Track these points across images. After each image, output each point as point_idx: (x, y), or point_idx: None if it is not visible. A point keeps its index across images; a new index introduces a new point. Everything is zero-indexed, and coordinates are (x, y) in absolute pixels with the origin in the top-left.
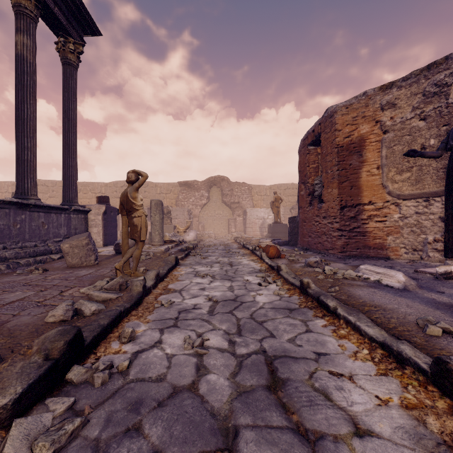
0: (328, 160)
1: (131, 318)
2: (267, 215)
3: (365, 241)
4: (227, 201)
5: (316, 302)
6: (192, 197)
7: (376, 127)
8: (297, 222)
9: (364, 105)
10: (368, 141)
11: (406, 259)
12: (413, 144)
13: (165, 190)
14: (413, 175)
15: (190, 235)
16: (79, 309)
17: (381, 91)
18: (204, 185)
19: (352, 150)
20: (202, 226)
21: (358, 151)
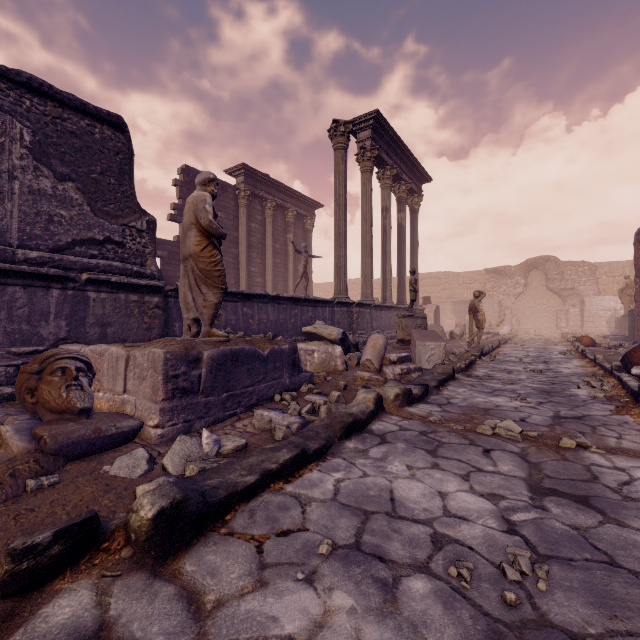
0: None
1: (489, 355)
2: (620, 305)
3: None
4: (554, 287)
5: (584, 356)
6: (503, 285)
7: None
8: (633, 316)
9: None
10: None
11: None
12: None
13: (469, 279)
14: None
15: (503, 329)
16: (468, 351)
17: None
18: (519, 270)
19: None
20: (516, 319)
21: None
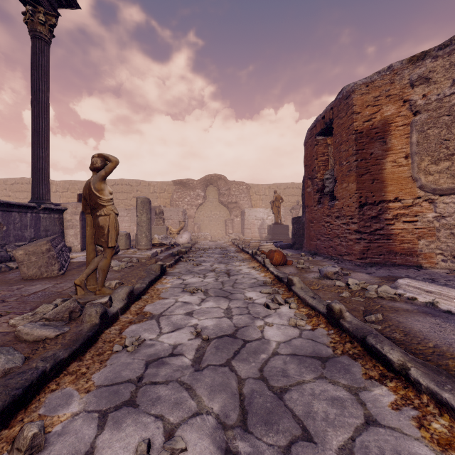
0: (342, 149)
1: (63, 380)
2: (266, 216)
3: (390, 245)
4: (224, 201)
5: (360, 345)
6: (188, 196)
7: (403, 108)
8: (303, 223)
9: (389, 82)
10: (394, 125)
11: (444, 268)
12: (454, 125)
13: (159, 189)
14: (453, 164)
15: (183, 237)
16: None
17: (410, 64)
18: (200, 184)
19: (374, 136)
20: (197, 227)
21: (381, 138)
